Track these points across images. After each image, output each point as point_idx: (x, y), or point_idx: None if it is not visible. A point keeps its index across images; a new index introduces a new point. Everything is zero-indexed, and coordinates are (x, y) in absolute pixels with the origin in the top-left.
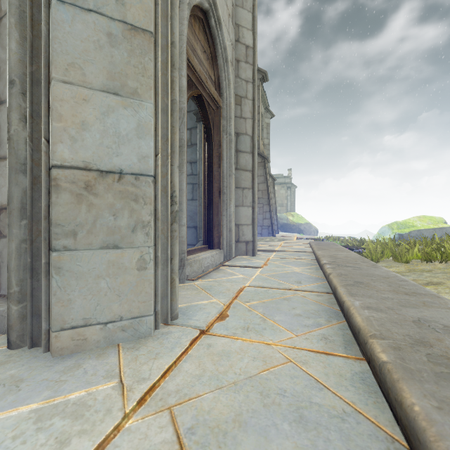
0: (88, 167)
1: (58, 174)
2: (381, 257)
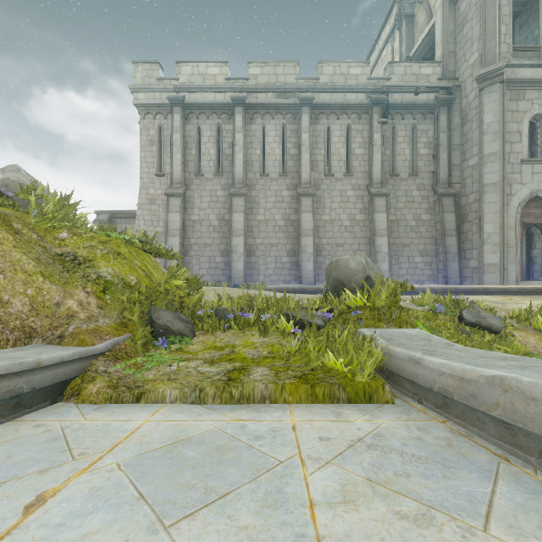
0: (489, 263)
1: (485, 265)
2: None
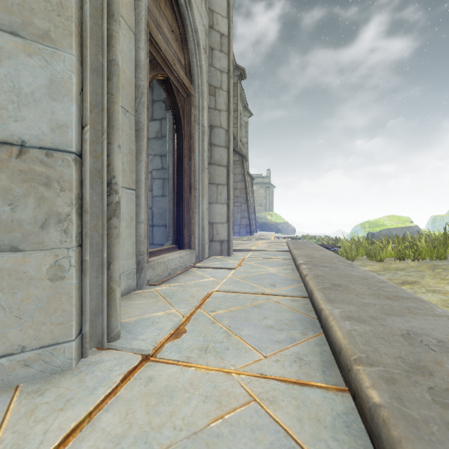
0: None
1: None
2: (356, 256)
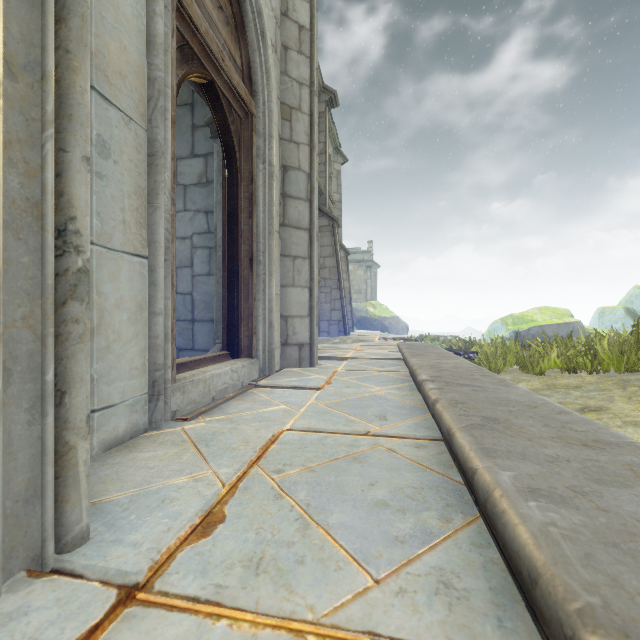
0: None
1: None
2: (503, 366)
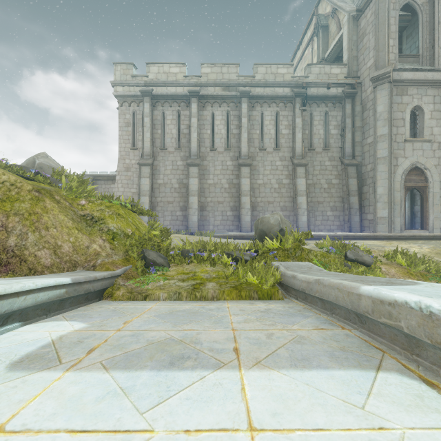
0: (380, 217)
1: (377, 218)
2: None
